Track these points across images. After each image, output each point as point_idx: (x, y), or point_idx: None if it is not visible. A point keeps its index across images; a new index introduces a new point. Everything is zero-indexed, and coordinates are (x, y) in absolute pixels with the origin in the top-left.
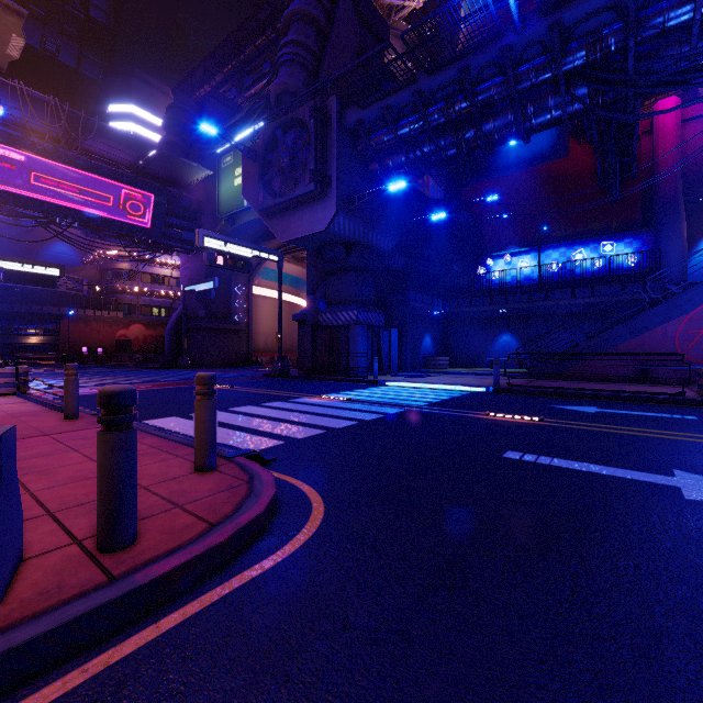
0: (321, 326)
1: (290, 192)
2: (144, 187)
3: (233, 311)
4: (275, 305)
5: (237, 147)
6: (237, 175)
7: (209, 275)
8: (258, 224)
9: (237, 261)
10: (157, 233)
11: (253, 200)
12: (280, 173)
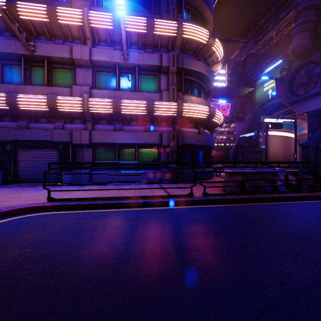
0: (320, 148)
1: (307, 93)
2: (226, 101)
3: (259, 143)
4: (278, 139)
5: (275, 80)
6: (265, 86)
7: (248, 129)
8: (275, 104)
9: (276, 125)
10: (230, 117)
11: (281, 98)
12: (299, 85)
